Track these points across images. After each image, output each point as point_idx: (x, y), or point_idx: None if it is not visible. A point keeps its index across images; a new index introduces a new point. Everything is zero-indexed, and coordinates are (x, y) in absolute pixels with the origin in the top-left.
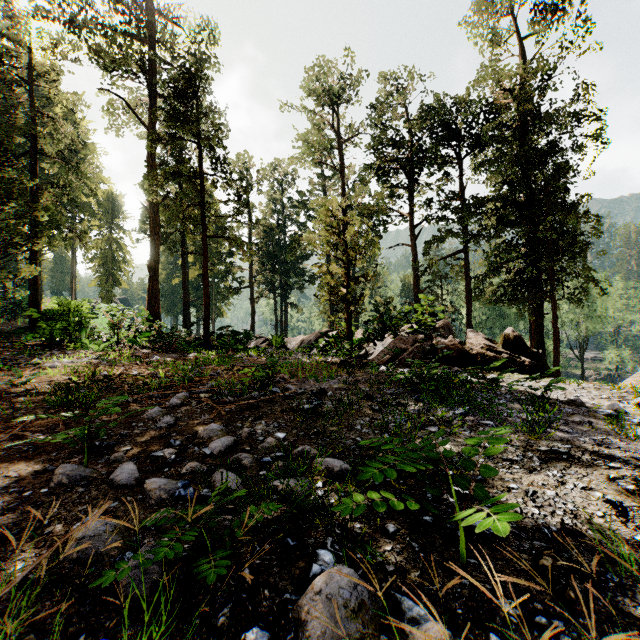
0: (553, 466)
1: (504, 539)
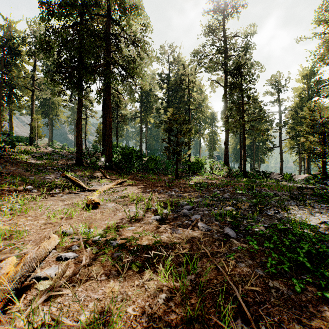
0: (328, 218)
1: (271, 215)
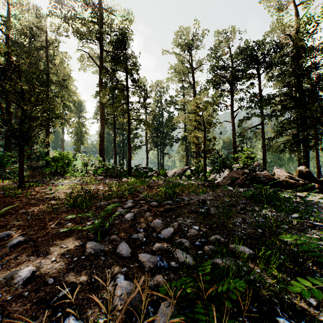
0: None
1: None
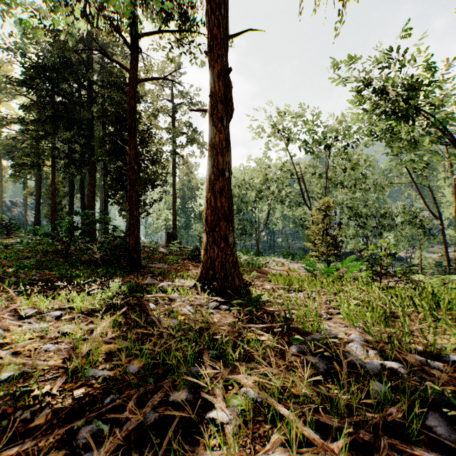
0: None
1: None
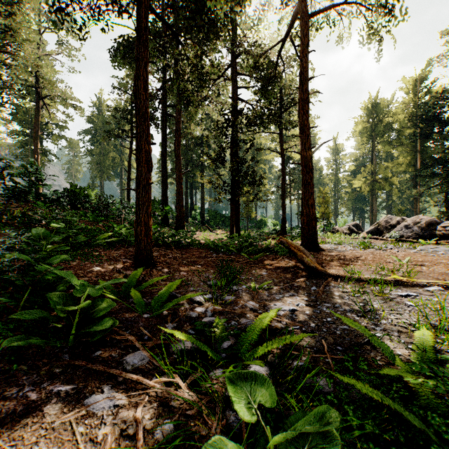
0: None
1: None
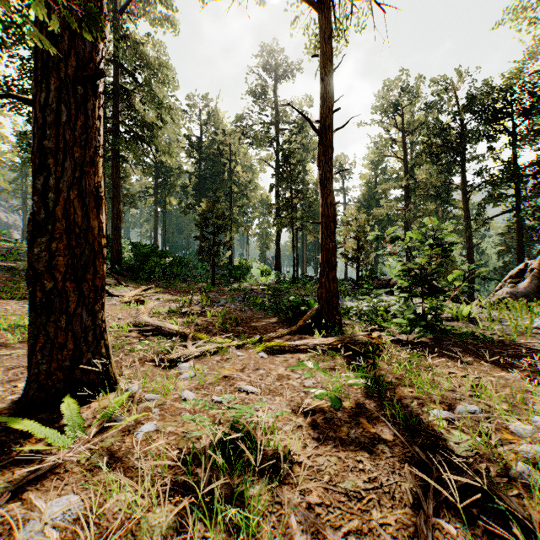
0: None
1: None
